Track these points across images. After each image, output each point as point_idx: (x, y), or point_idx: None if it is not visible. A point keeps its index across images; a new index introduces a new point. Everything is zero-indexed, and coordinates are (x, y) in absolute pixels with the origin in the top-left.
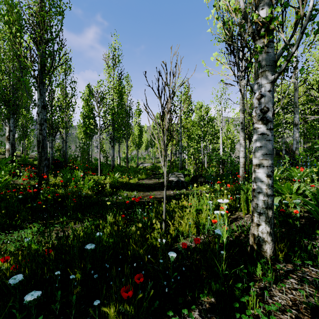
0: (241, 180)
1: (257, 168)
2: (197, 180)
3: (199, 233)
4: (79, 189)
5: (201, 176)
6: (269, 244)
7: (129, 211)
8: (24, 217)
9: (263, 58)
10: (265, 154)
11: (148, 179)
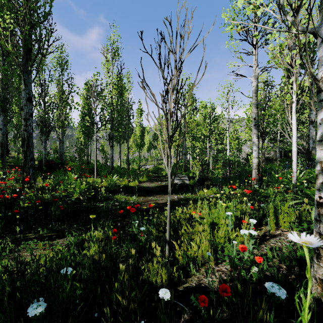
0: (254, 183)
1: None
2: (203, 183)
3: (216, 259)
4: (69, 194)
5: (207, 179)
6: None
7: (125, 221)
8: None
9: None
10: None
11: (149, 182)
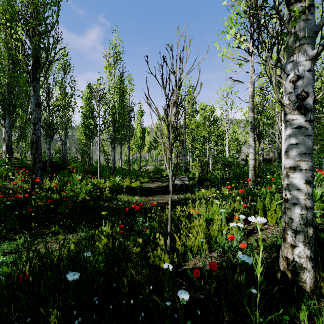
0: (250, 184)
1: (291, 172)
2: (203, 184)
3: (210, 248)
4: (75, 194)
5: (206, 180)
6: (309, 272)
7: (129, 219)
8: (11, 226)
9: (301, 27)
10: (303, 154)
11: (150, 183)
